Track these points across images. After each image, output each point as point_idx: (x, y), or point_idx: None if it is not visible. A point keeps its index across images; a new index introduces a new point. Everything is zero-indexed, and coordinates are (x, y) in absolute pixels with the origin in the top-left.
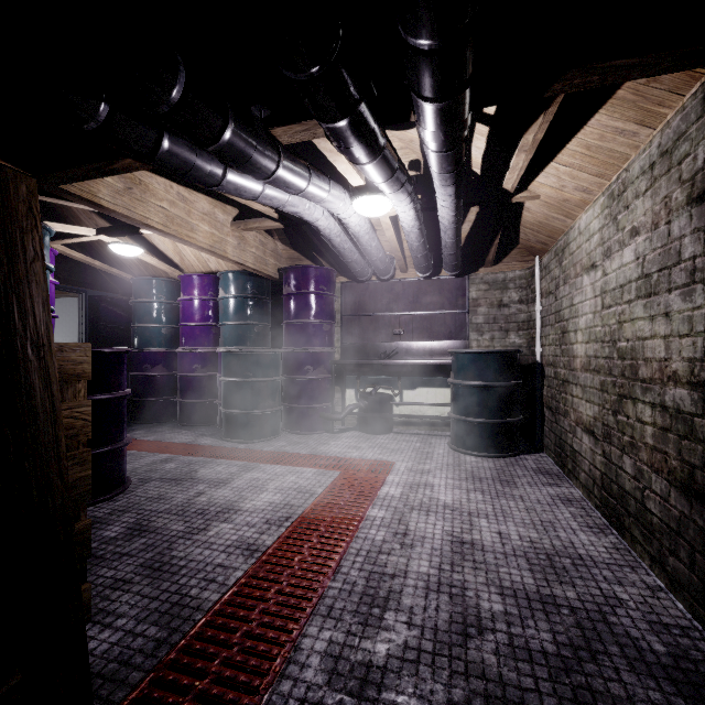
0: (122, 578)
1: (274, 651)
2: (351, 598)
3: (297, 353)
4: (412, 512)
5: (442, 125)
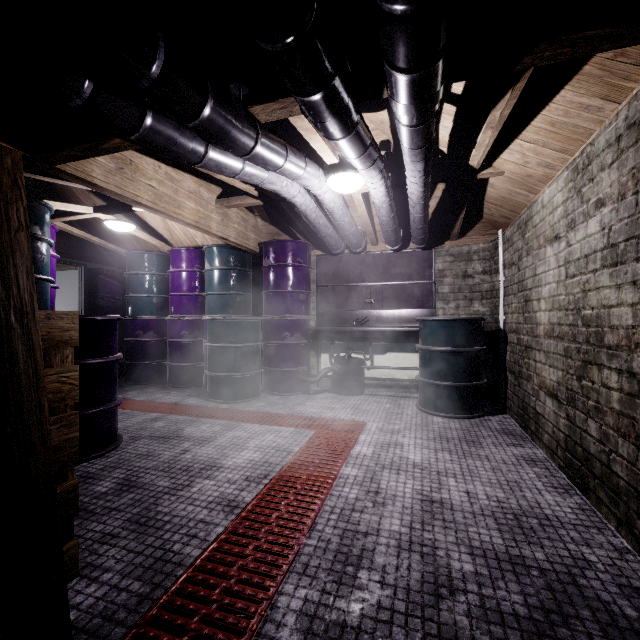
0: (110, 533)
1: (252, 609)
2: (326, 556)
3: (276, 320)
4: (383, 471)
5: (415, 97)
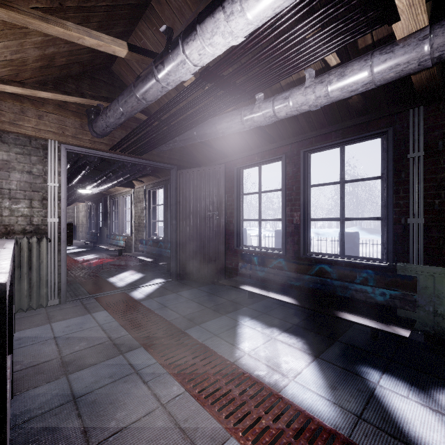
0: None
1: None
2: None
3: None
4: None
5: None
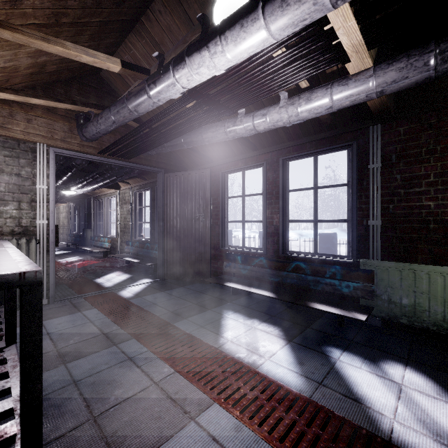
0: None
1: None
2: None
3: None
4: None
5: None
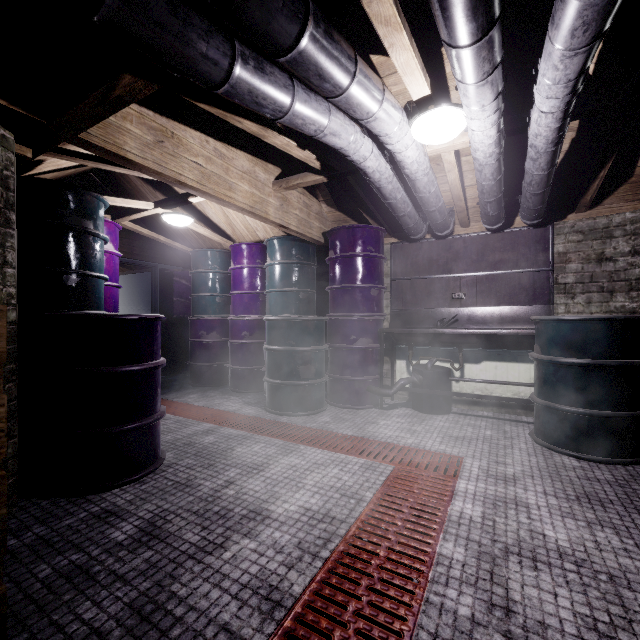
0: (99, 629)
1: None
2: None
3: (343, 320)
4: (508, 559)
5: None
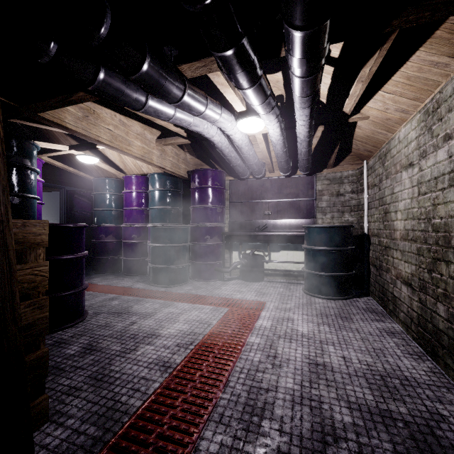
0: (75, 386)
1: (179, 451)
2: (237, 408)
3: (200, 227)
4: (279, 340)
5: (307, 51)
